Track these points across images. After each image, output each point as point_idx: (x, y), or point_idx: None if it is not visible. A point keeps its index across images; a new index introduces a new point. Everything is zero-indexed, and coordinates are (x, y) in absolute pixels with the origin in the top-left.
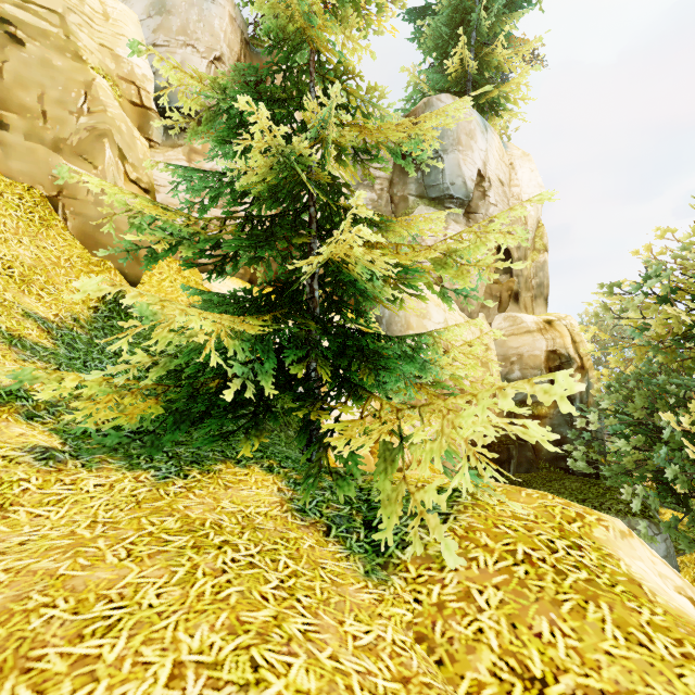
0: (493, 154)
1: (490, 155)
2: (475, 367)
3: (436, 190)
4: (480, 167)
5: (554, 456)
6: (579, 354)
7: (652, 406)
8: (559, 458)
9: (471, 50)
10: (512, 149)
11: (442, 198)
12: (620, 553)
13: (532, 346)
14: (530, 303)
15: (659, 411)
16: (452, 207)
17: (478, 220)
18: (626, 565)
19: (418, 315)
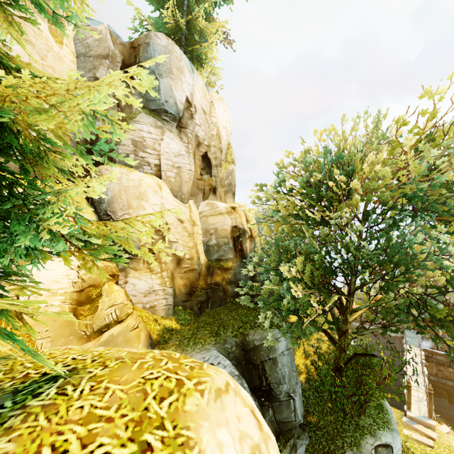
0: (198, 90)
1: (196, 90)
2: (150, 235)
3: (154, 104)
4: (188, 96)
5: (236, 293)
6: (250, 228)
7: (280, 258)
8: (239, 294)
9: (184, 13)
10: (212, 92)
11: (159, 111)
12: (203, 428)
13: (223, 223)
14: (224, 195)
15: (284, 261)
16: (167, 120)
17: (187, 134)
18: (199, 453)
19: (138, 197)
